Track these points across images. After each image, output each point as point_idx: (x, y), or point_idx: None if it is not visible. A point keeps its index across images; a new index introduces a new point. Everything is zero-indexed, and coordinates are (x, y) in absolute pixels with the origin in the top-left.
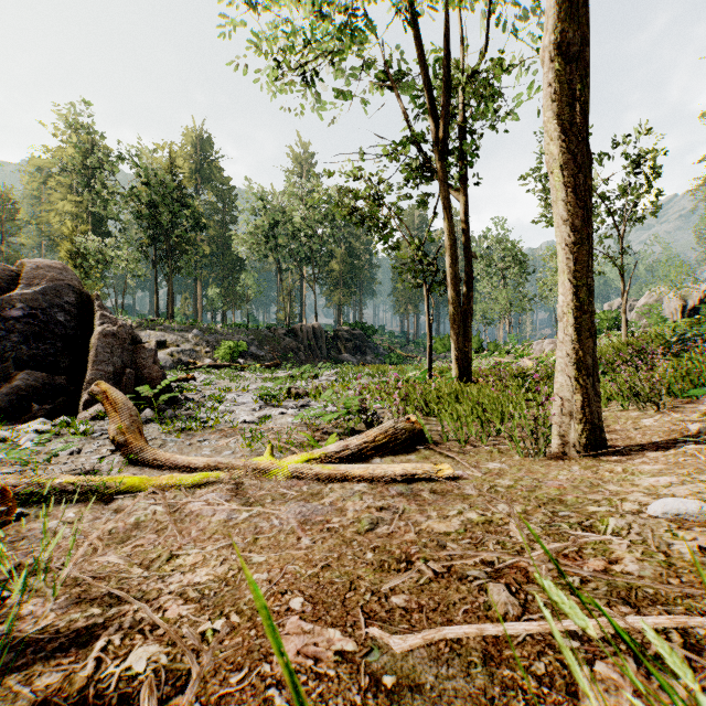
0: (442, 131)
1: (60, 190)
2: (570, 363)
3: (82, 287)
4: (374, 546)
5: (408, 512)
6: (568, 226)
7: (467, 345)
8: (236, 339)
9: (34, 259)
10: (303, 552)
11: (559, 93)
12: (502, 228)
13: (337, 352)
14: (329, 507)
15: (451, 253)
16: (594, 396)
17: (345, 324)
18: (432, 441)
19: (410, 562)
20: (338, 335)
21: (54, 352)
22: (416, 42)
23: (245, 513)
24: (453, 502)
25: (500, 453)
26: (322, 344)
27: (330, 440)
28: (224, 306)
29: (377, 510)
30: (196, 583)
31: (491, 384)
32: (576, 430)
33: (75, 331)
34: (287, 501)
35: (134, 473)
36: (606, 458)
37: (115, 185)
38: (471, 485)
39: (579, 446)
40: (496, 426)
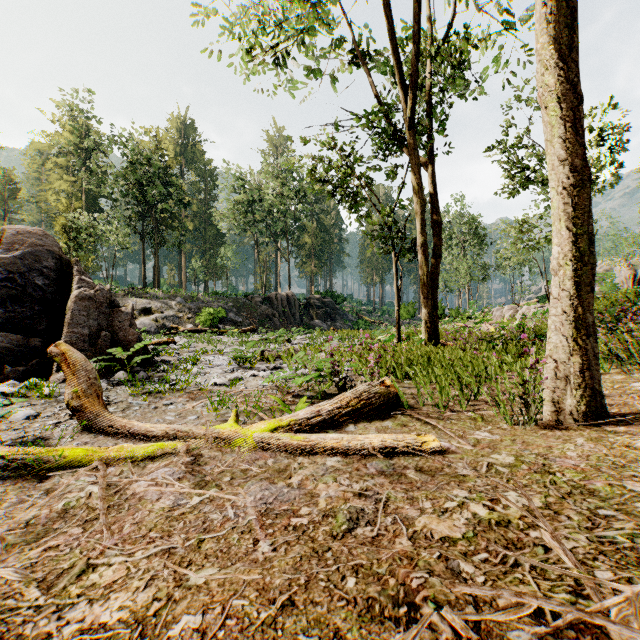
0: (412, 99)
1: (57, 171)
2: (568, 321)
3: (62, 253)
4: (356, 563)
5: (394, 501)
6: (568, 166)
7: (435, 309)
8: (216, 306)
9: (16, 226)
10: (256, 578)
11: (560, 13)
12: (461, 204)
13: (309, 318)
14: (296, 491)
15: (420, 219)
16: (593, 358)
17: (317, 293)
18: (408, 406)
19: (414, 605)
20: (310, 303)
21: (31, 315)
22: (386, 12)
23: (196, 498)
24: (448, 486)
25: (484, 420)
26: (295, 311)
27: (300, 405)
28: (206, 276)
29: (355, 496)
30: (102, 624)
31: (460, 347)
32: (573, 396)
33: (53, 295)
34: (248, 480)
35: (85, 442)
36: (610, 428)
37: (106, 166)
38: (464, 462)
39: (577, 414)
40: (474, 389)
